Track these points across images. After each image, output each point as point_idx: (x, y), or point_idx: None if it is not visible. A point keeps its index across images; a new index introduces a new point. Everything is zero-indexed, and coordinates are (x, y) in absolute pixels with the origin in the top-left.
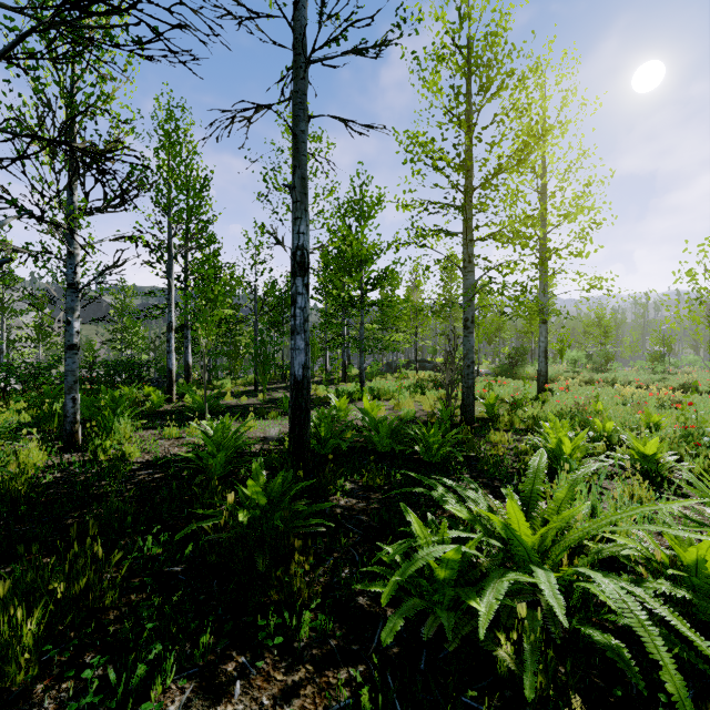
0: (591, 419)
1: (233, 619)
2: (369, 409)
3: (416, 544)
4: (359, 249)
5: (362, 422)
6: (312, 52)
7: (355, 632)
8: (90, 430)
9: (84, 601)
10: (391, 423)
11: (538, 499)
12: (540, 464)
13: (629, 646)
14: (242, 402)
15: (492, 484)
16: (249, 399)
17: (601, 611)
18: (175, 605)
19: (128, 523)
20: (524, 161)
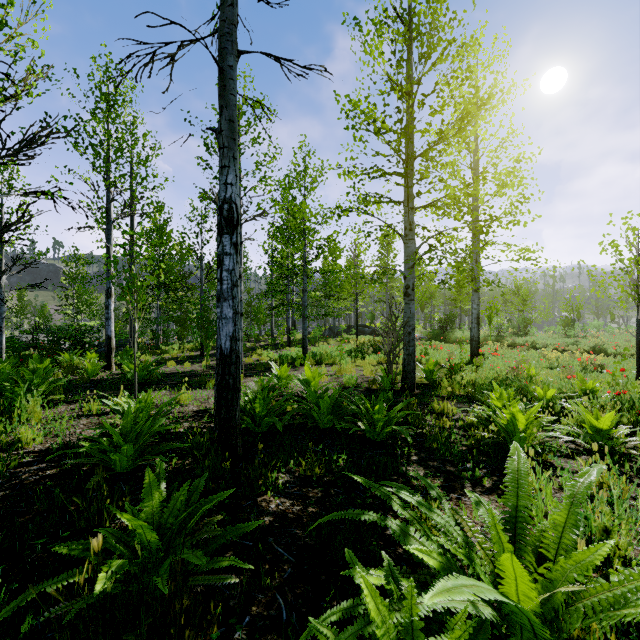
0: (528, 385)
1: None
2: (311, 378)
3: (370, 628)
4: (303, 218)
5: (302, 393)
6: None
7: None
8: None
9: None
10: (332, 396)
11: (527, 522)
12: (521, 467)
13: None
14: (185, 368)
15: (444, 468)
16: (192, 366)
17: None
18: None
19: None
20: (463, 131)
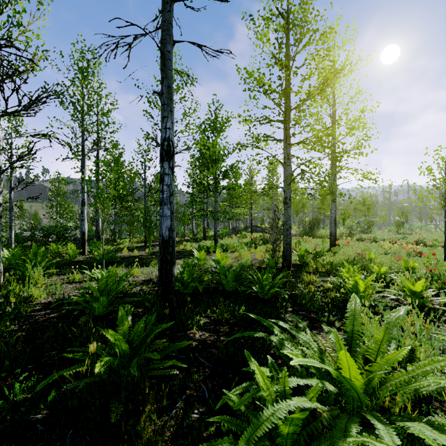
0: (369, 265)
1: None
2: (220, 259)
3: (259, 393)
4: (214, 152)
5: (215, 268)
6: None
7: None
8: (9, 278)
9: None
10: (235, 270)
11: (359, 340)
12: (356, 307)
13: None
14: (134, 254)
15: (309, 315)
16: (139, 252)
17: None
18: None
19: (5, 366)
20: (324, 91)
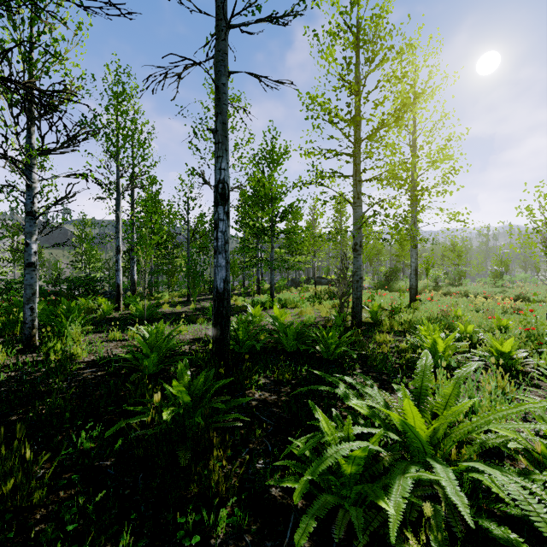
0: (454, 323)
1: (154, 515)
2: (279, 316)
3: (324, 439)
4: (270, 189)
5: (273, 326)
6: (231, 17)
7: (269, 526)
8: (45, 335)
9: (13, 500)
10: (296, 327)
11: (427, 395)
12: (427, 363)
13: (519, 533)
14: (176, 310)
15: (380, 377)
16: (182, 308)
17: (489, 498)
18: (101, 501)
19: (66, 418)
20: (401, 118)
